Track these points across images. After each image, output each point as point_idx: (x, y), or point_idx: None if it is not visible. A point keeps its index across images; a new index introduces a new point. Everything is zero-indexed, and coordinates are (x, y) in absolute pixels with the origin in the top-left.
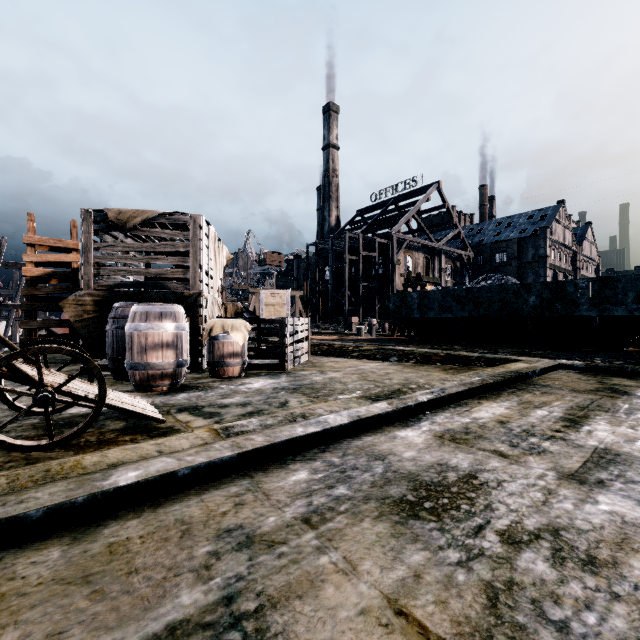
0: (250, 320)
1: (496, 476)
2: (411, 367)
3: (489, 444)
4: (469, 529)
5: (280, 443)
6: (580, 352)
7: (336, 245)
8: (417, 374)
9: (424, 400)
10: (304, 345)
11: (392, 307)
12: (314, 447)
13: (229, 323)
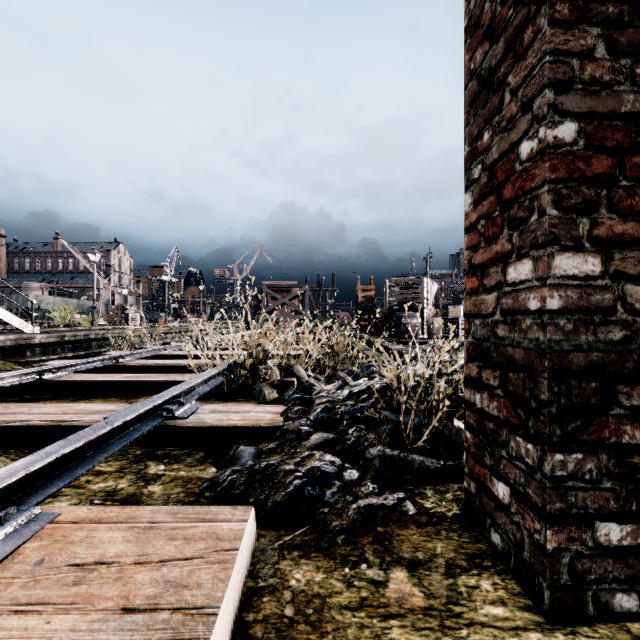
0: (444, 318)
1: None
2: None
3: None
4: None
5: None
6: None
7: None
8: None
9: None
10: None
11: None
12: None
13: (434, 319)
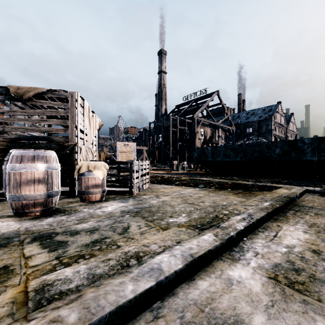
0: (110, 162)
1: None
2: (213, 192)
3: None
4: None
5: (100, 320)
6: (309, 181)
7: (165, 123)
8: (219, 197)
9: (241, 228)
10: (146, 178)
11: (196, 155)
12: (146, 307)
13: (92, 164)
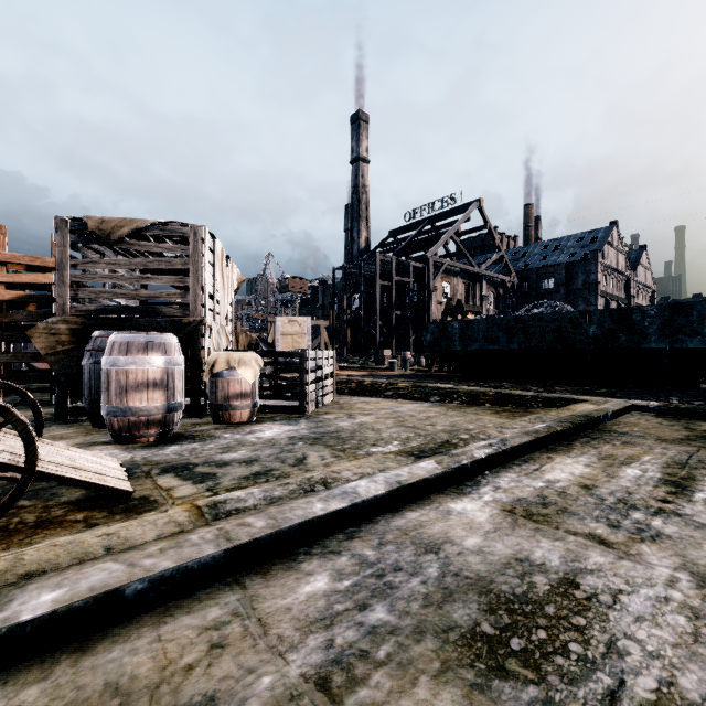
0: (263, 353)
1: (606, 582)
2: (456, 409)
3: (579, 523)
4: (595, 701)
5: (289, 529)
6: (650, 390)
7: (366, 269)
8: (465, 418)
9: (482, 456)
10: (329, 383)
11: (430, 338)
12: (338, 530)
13: (236, 356)
